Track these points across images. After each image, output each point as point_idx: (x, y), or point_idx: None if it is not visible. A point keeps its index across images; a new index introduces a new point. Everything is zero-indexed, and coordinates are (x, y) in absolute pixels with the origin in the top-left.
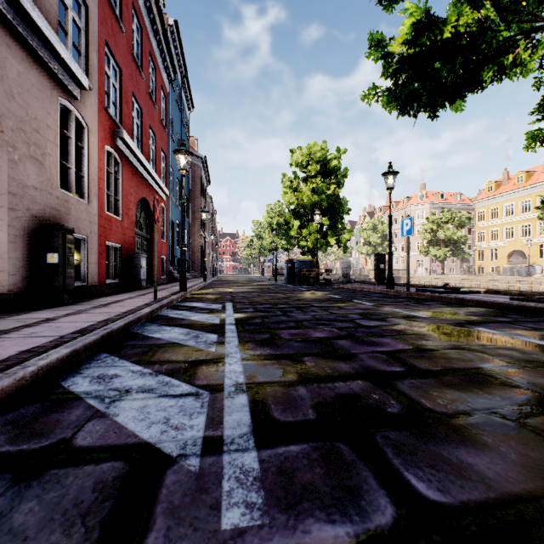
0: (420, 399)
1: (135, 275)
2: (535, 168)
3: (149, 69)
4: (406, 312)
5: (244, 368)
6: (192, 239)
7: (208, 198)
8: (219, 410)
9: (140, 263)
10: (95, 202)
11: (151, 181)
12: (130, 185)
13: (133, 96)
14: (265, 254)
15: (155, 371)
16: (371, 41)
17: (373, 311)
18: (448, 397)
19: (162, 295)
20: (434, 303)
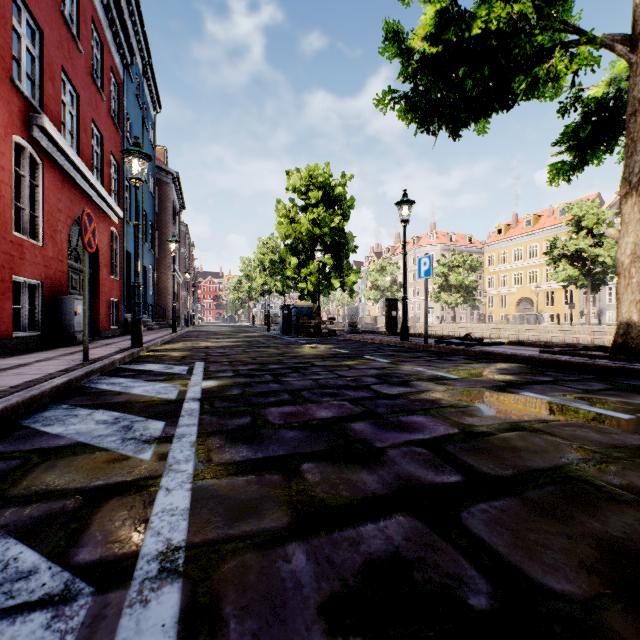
0: (513, 555)
1: (65, 325)
2: (541, 212)
3: (91, 41)
4: (431, 371)
5: (193, 500)
6: (159, 277)
7: (183, 227)
8: None
9: (73, 307)
10: None
11: (95, 196)
12: (58, 198)
13: (64, 73)
14: (256, 298)
15: (0, 525)
16: (386, 32)
17: (392, 371)
18: (555, 544)
19: (101, 353)
20: (459, 358)
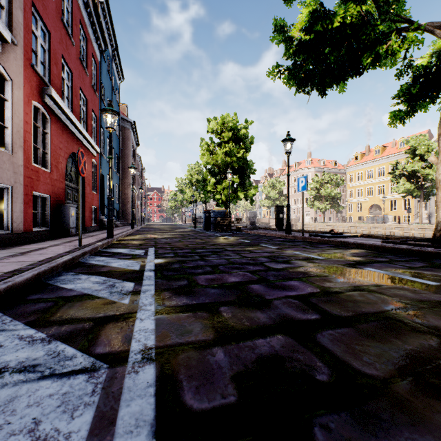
0: (345, 356)
1: (64, 223)
2: (387, 144)
3: (79, 37)
4: (305, 254)
5: (156, 325)
6: (122, 192)
7: (138, 158)
8: (115, 396)
9: (69, 212)
10: (20, 154)
11: (82, 138)
12: (60, 140)
13: (63, 59)
14: (187, 206)
15: (50, 335)
16: (275, 26)
17: (278, 254)
18: (372, 352)
19: (89, 242)
20: (325, 246)
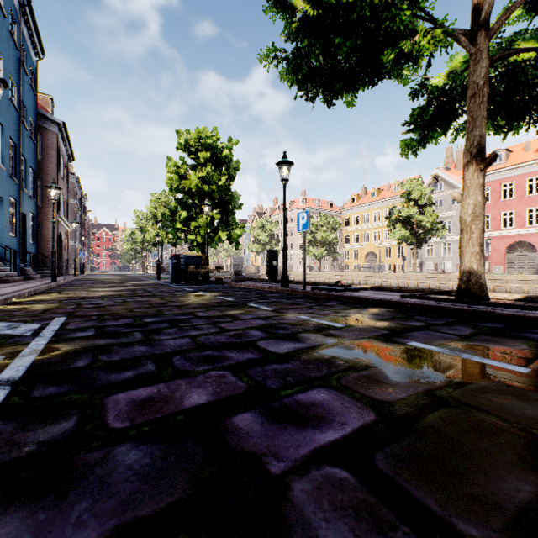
0: None
1: None
2: (382, 187)
3: None
4: (316, 320)
5: None
6: (43, 226)
7: (74, 179)
8: None
9: None
10: None
11: None
12: None
13: None
14: (150, 249)
15: None
16: None
17: (277, 321)
18: None
19: None
20: (335, 304)
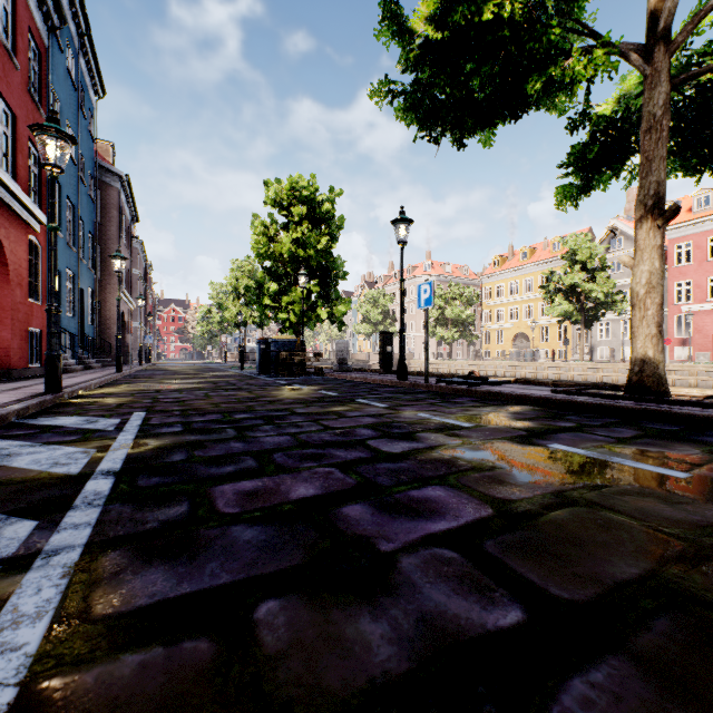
0: None
1: None
2: (537, 245)
3: None
4: (438, 418)
5: None
6: (103, 303)
7: (137, 244)
8: None
9: None
10: None
11: (1, 191)
12: None
13: None
14: (230, 331)
15: None
16: (382, 9)
17: (391, 419)
18: None
19: None
20: (466, 401)
